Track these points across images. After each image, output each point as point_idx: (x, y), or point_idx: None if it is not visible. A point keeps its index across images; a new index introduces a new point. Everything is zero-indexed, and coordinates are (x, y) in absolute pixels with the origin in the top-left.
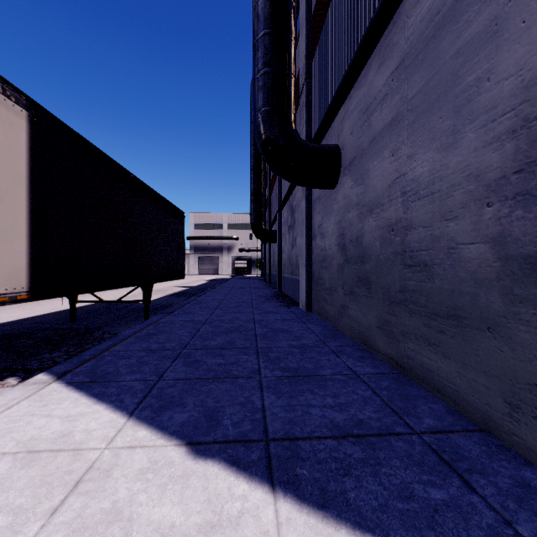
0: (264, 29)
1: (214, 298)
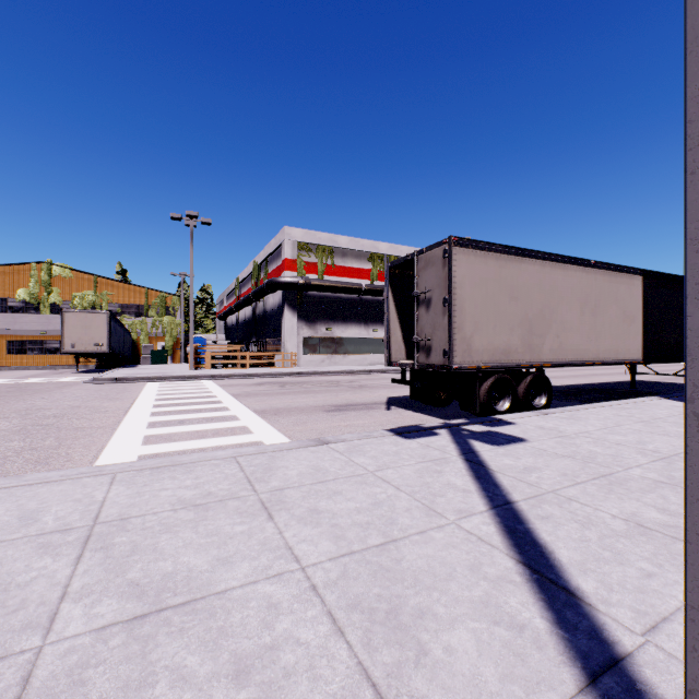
0: None
1: None
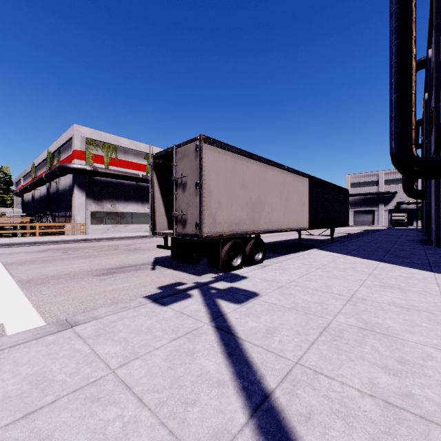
0: (394, 112)
1: (368, 239)
